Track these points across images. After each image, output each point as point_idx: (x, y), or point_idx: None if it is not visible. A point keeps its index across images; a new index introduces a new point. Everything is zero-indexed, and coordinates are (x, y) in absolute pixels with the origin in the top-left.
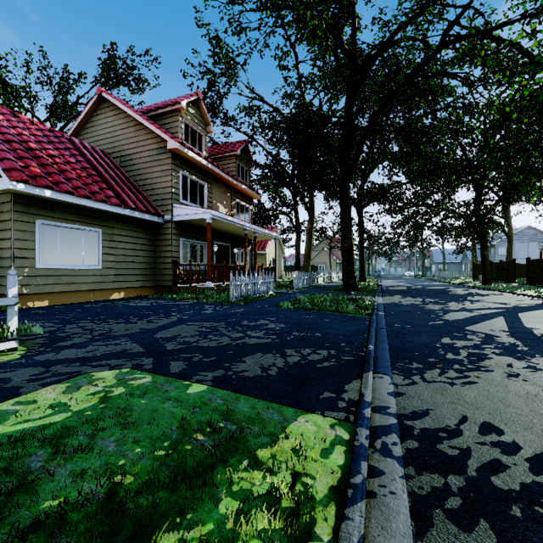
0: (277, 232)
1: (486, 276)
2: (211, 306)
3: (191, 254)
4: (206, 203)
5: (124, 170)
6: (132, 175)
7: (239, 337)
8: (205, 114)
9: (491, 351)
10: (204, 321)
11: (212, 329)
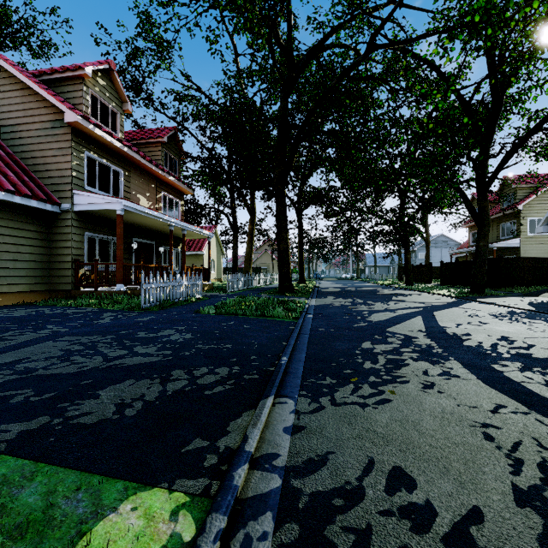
0: (216, 232)
1: (409, 277)
2: (113, 314)
3: (101, 252)
4: (122, 193)
5: (6, 143)
6: (18, 151)
7: (119, 356)
8: (120, 89)
9: (409, 356)
10: (85, 335)
11: (87, 346)
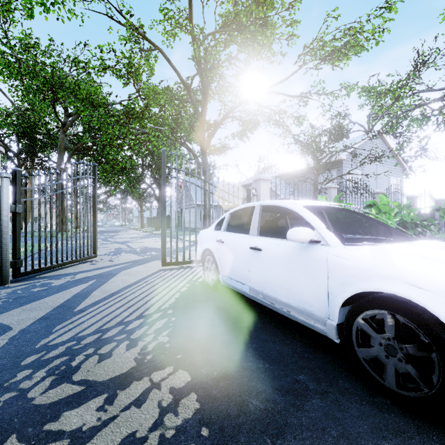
0: None
1: (142, 224)
2: None
3: None
4: None
5: None
6: None
7: None
8: None
9: None
10: None
11: None
